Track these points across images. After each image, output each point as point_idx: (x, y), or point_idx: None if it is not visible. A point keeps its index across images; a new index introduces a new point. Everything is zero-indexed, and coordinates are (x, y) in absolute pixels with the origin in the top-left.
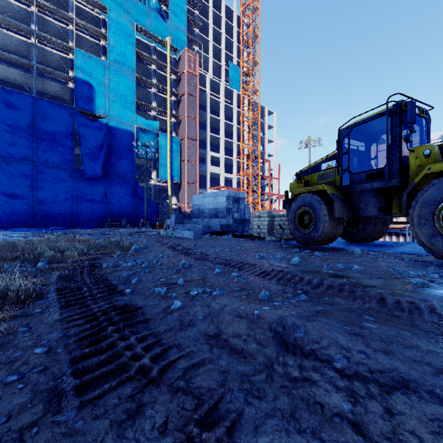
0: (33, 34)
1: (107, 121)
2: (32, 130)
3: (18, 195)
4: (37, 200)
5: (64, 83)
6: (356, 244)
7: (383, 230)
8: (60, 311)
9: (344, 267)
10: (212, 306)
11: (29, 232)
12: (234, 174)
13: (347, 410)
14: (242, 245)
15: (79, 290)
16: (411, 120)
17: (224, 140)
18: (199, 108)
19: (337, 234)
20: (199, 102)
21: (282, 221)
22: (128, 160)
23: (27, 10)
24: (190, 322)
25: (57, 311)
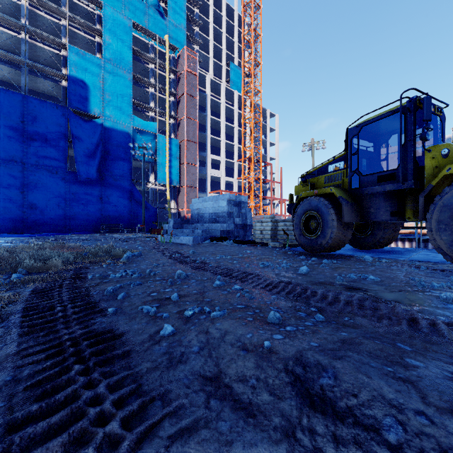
0: (23, 28)
1: (103, 121)
2: (22, 130)
3: (7, 199)
4: (27, 204)
5: (57, 81)
6: (365, 251)
7: (393, 236)
8: (20, 339)
9: (358, 277)
10: (211, 333)
11: (18, 238)
12: (235, 177)
13: None
14: (244, 252)
15: (51, 309)
16: (427, 117)
17: (225, 142)
18: (198, 109)
19: (346, 240)
20: (199, 103)
21: (286, 226)
22: (125, 163)
23: (17, 3)
24: (182, 357)
25: (15, 340)
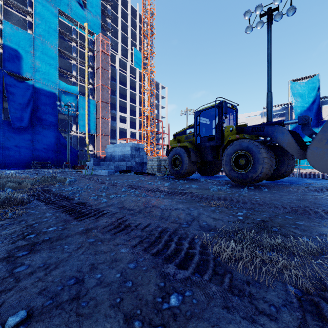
0: None
1: (33, 83)
2: None
3: None
4: None
5: None
6: (206, 176)
7: (219, 168)
8: (45, 206)
9: (190, 186)
10: (121, 199)
11: None
12: (137, 129)
13: (159, 215)
14: (140, 178)
15: (49, 199)
16: (225, 112)
17: (130, 104)
18: (110, 79)
19: (193, 170)
20: (111, 75)
21: (165, 163)
22: (52, 115)
23: None
24: (111, 205)
25: (43, 206)
